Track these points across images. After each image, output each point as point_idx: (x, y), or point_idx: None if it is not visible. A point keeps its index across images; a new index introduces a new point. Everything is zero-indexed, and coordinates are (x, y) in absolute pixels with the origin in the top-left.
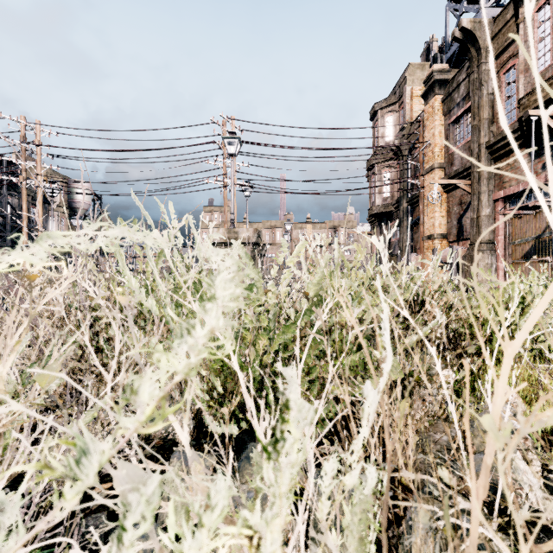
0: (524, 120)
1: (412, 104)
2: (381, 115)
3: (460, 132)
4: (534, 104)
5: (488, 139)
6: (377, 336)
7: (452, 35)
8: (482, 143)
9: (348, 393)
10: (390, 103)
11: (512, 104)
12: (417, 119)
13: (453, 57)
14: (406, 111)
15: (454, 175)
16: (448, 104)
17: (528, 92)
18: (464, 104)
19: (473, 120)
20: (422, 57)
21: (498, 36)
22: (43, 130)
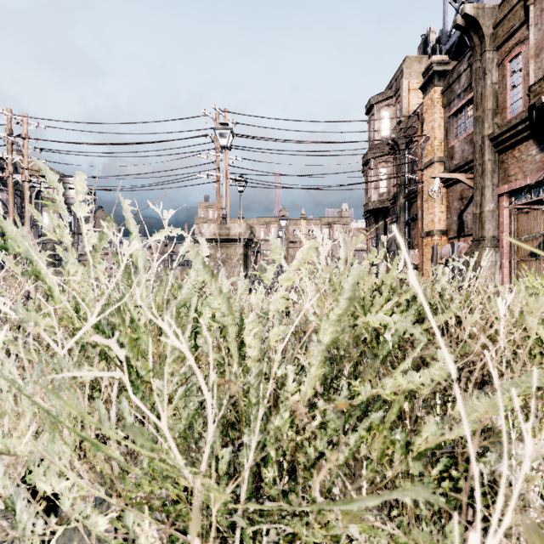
0: (535, 108)
1: (409, 97)
2: (377, 109)
3: (460, 125)
4: None
5: (492, 131)
6: None
7: (454, 23)
8: (486, 135)
9: None
10: (386, 97)
11: (518, 94)
12: (415, 113)
13: (452, 48)
14: (403, 105)
15: (455, 169)
16: (447, 95)
17: (540, 78)
18: (465, 96)
19: (475, 111)
20: (419, 50)
21: (503, 23)
22: (30, 122)
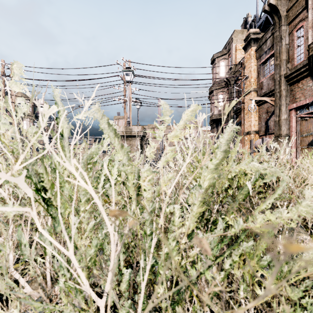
0: (312, 58)
1: (236, 54)
2: (217, 61)
3: (266, 69)
4: None
5: (286, 72)
6: None
7: (263, 9)
8: (282, 75)
9: None
10: (223, 54)
11: (301, 50)
12: (240, 63)
13: (261, 25)
14: (233, 58)
15: (263, 95)
16: (259, 52)
17: None
18: (269, 52)
19: (276, 61)
20: (242, 26)
21: (292, 8)
22: None
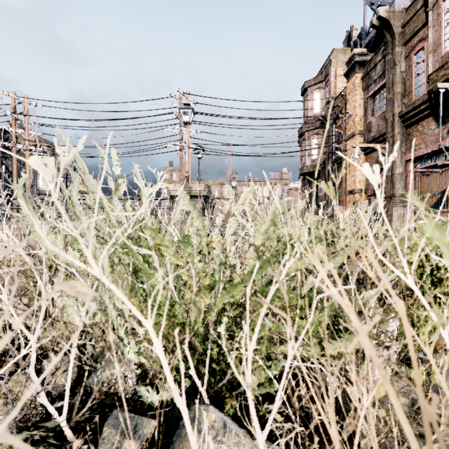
0: (433, 92)
1: (336, 82)
2: (310, 91)
3: (376, 104)
4: (442, 78)
5: (401, 110)
6: (409, 345)
7: (370, 23)
8: (396, 113)
9: (301, 355)
10: (317, 81)
11: (421, 80)
12: (340, 94)
13: (370, 43)
14: (331, 88)
15: (372, 140)
16: (366, 81)
17: (436, 69)
18: (380, 81)
19: (388, 94)
20: (344, 43)
21: (409, 23)
22: (30, 102)
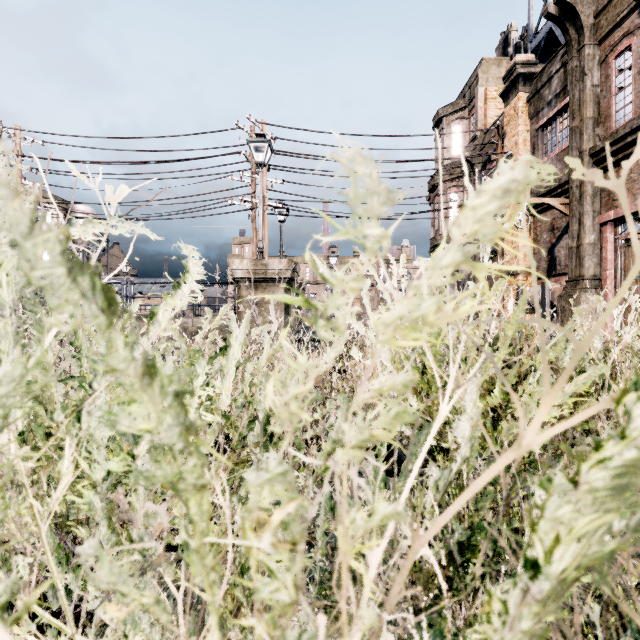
0: None
1: (486, 108)
2: (447, 123)
3: (551, 139)
4: None
5: (593, 144)
6: None
7: (544, 11)
8: (585, 150)
9: None
10: (458, 108)
11: (627, 98)
12: (493, 126)
13: (539, 47)
14: (479, 117)
15: (545, 193)
16: (535, 103)
17: None
18: (557, 103)
19: (571, 121)
20: (498, 51)
21: (606, 10)
22: (25, 137)
